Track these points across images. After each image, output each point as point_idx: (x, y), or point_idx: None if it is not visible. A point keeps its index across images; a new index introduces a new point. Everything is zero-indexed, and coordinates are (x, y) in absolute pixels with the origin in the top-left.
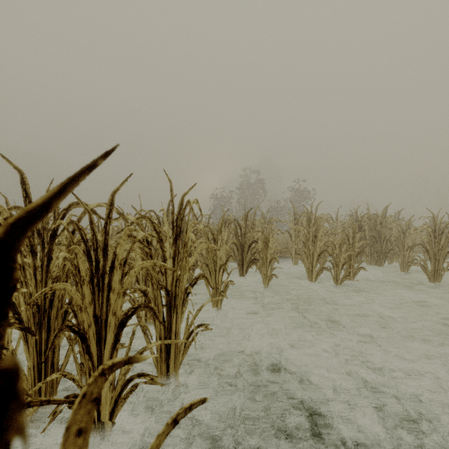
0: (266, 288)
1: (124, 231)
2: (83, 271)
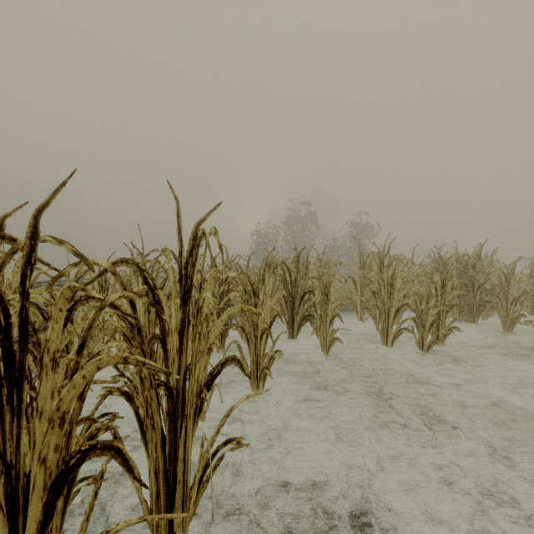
0: (325, 357)
1: (60, 292)
2: None
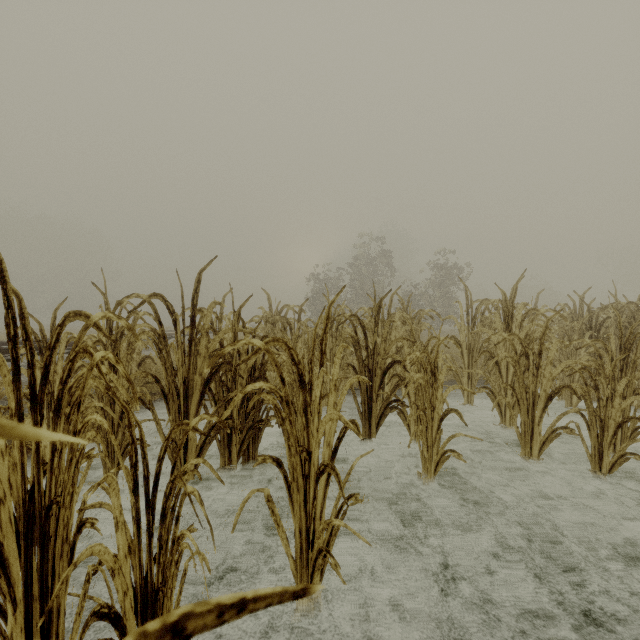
0: (431, 480)
1: None
2: None
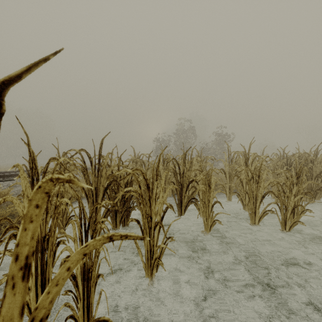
0: (208, 234)
1: None
2: None
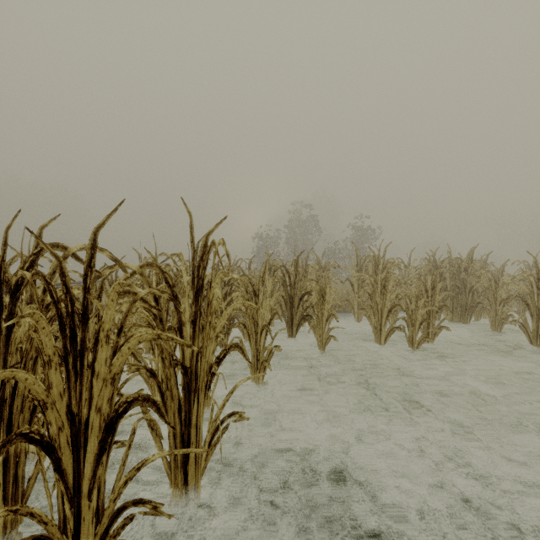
0: (322, 354)
1: (112, 287)
2: (49, 348)
